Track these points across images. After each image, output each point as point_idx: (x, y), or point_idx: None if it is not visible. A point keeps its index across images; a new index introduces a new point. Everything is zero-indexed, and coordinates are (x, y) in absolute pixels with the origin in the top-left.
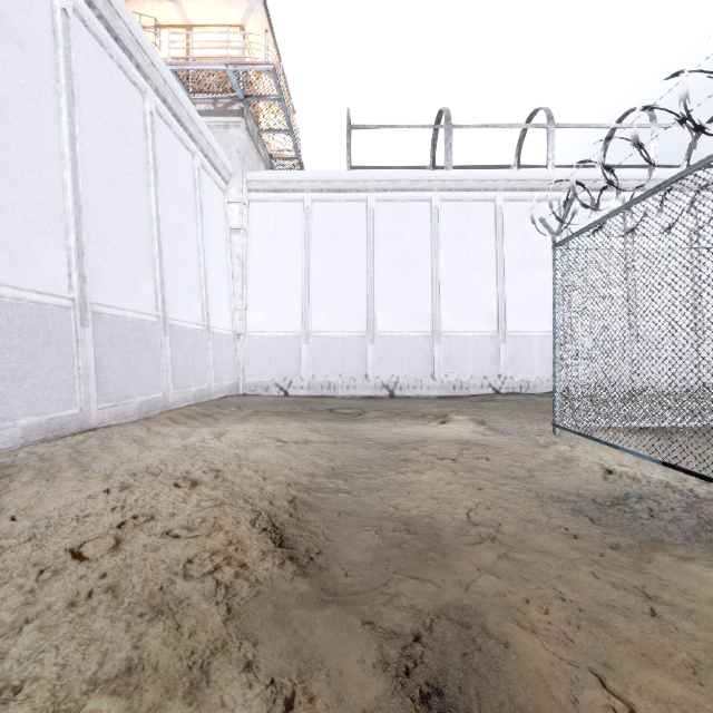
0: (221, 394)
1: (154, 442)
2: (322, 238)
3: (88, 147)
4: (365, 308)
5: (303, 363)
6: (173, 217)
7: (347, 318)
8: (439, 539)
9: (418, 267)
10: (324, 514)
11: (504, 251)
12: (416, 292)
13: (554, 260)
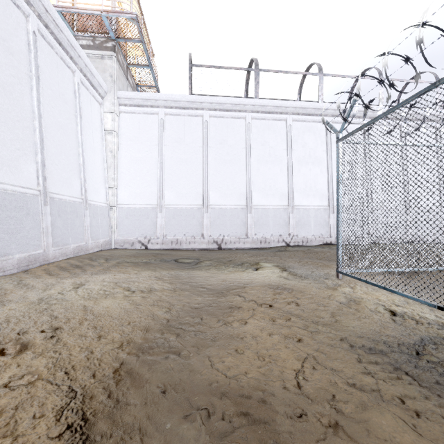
0: (96, 249)
1: (14, 296)
2: (172, 140)
3: None
4: (202, 188)
5: (158, 226)
6: (54, 116)
7: (189, 195)
8: (276, 435)
9: (237, 162)
10: (148, 390)
11: (292, 153)
12: (235, 179)
13: (338, 151)
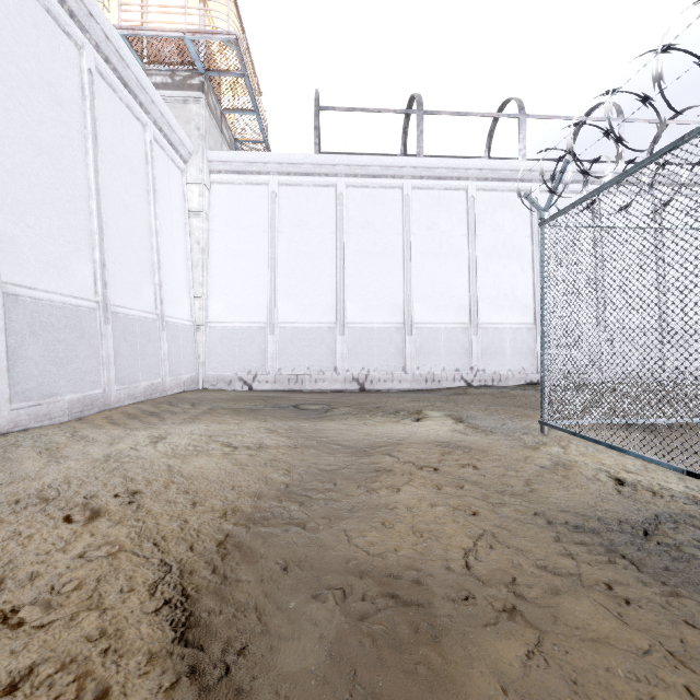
0: (177, 390)
1: (70, 451)
2: (289, 224)
3: (1, 97)
4: (335, 297)
5: (269, 356)
6: (118, 192)
7: (315, 308)
8: (432, 618)
9: (389, 257)
10: (264, 566)
11: (476, 241)
12: (387, 282)
13: (542, 238)
